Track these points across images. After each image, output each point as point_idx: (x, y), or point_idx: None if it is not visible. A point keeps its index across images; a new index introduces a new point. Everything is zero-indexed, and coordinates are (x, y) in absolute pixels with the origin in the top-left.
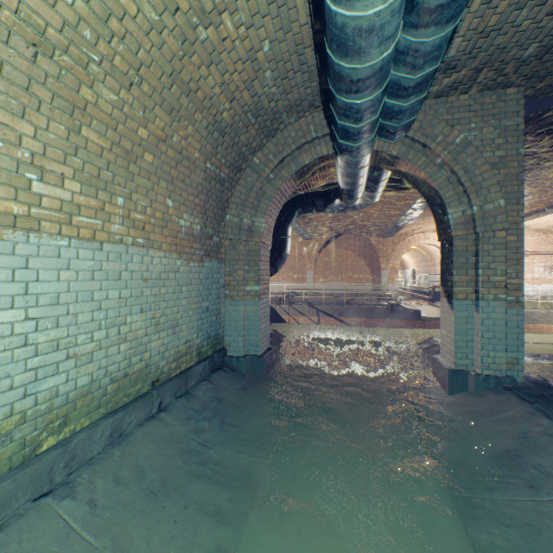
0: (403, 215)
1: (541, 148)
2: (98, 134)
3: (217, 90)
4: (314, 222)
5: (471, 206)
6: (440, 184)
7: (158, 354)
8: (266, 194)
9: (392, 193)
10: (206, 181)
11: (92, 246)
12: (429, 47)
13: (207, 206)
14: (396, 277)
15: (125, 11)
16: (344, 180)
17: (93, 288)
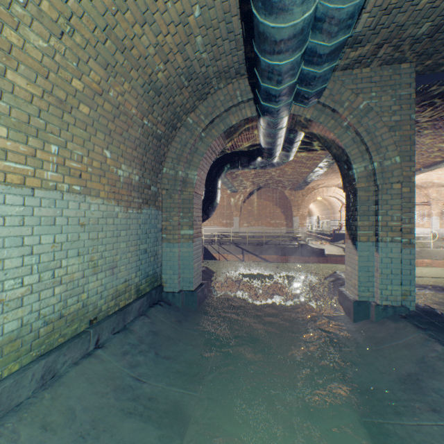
0: (311, 172)
1: (422, 118)
2: (27, 80)
3: (151, 50)
4: (239, 177)
5: (372, 162)
6: (346, 143)
7: (96, 294)
8: (198, 150)
9: (303, 154)
10: (144, 136)
11: (22, 192)
12: (343, 14)
13: (145, 159)
14: (305, 223)
15: None
16: (265, 139)
17: (23, 233)
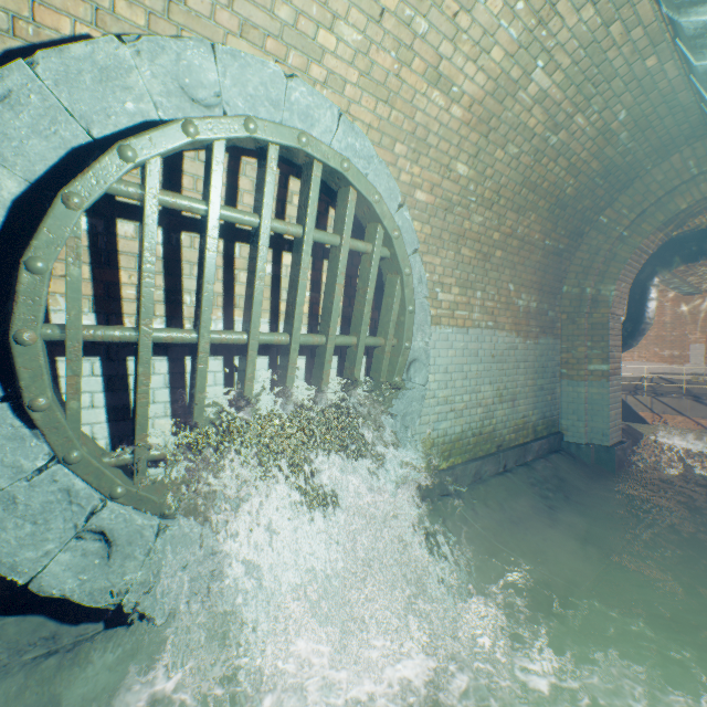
0: None
1: None
2: (469, 249)
3: (561, 174)
4: (703, 267)
5: None
6: None
7: (501, 423)
8: (616, 256)
9: None
10: (543, 257)
11: (462, 332)
12: None
13: (543, 282)
14: None
15: (495, 160)
16: None
17: (463, 362)
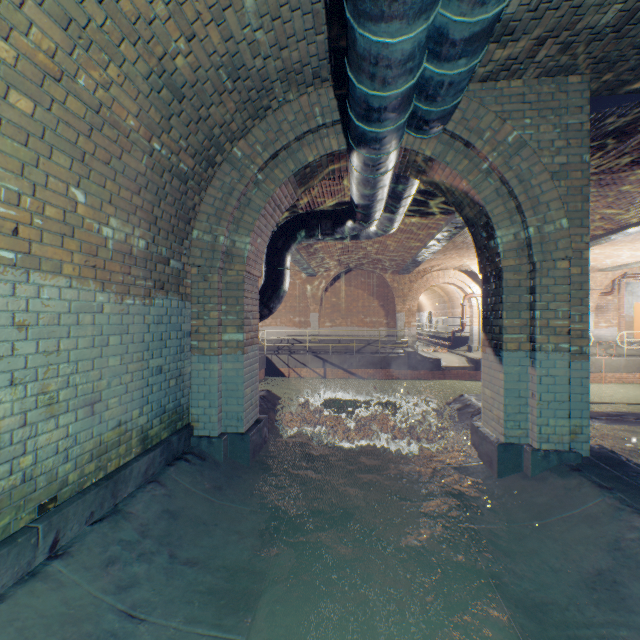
0: (424, 247)
1: None
2: None
3: (160, 8)
4: (319, 253)
5: (526, 226)
6: (486, 197)
7: (55, 454)
8: (252, 203)
9: (414, 219)
10: (155, 171)
11: None
12: None
13: (158, 213)
14: (413, 321)
15: None
16: (360, 190)
17: None
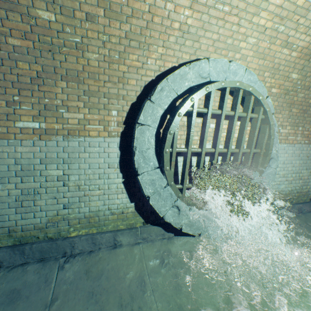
0: None
1: None
2: (295, 109)
3: None
4: None
5: None
6: None
7: None
8: None
9: None
10: None
11: (291, 146)
12: None
13: None
14: None
15: None
16: None
17: (291, 159)
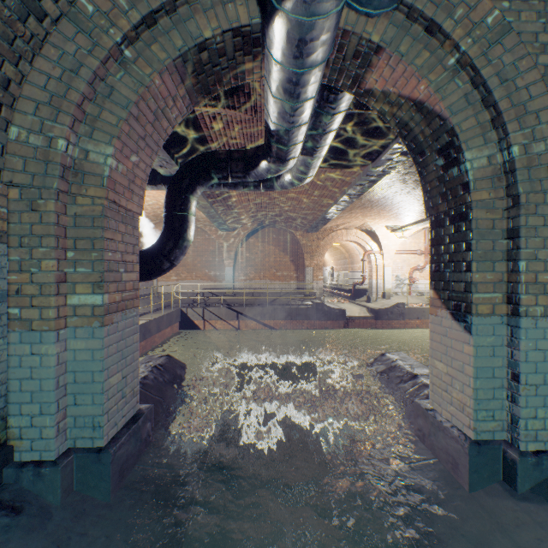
0: (335, 203)
1: None
2: None
3: None
4: (233, 208)
5: (508, 145)
6: (453, 105)
7: None
8: (116, 93)
9: (328, 171)
10: None
11: None
12: None
13: None
14: (320, 275)
15: None
16: (278, 102)
17: None
